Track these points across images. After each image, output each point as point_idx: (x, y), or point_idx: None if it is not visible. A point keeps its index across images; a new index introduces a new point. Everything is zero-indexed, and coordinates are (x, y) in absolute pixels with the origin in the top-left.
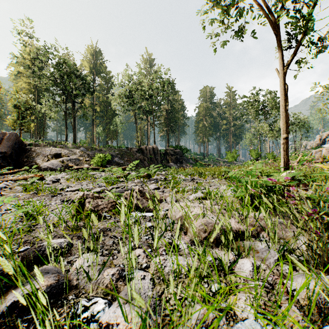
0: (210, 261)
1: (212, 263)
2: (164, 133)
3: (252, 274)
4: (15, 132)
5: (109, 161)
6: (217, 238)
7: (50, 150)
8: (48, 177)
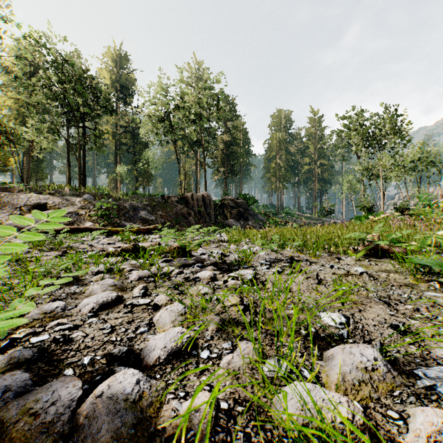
0: None
1: None
2: (220, 175)
3: None
4: None
5: (131, 217)
6: None
7: (27, 198)
8: None
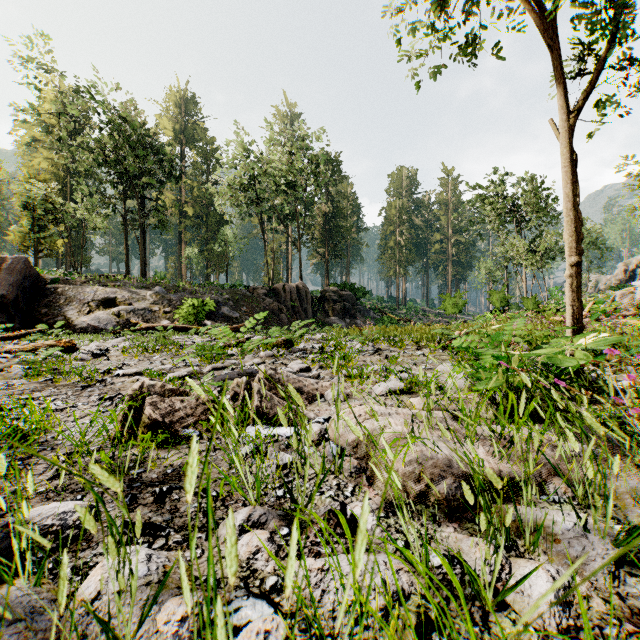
0: (440, 569)
1: (445, 576)
2: (319, 259)
3: (557, 614)
4: (23, 256)
5: (212, 314)
6: (449, 497)
7: (93, 291)
8: (86, 346)
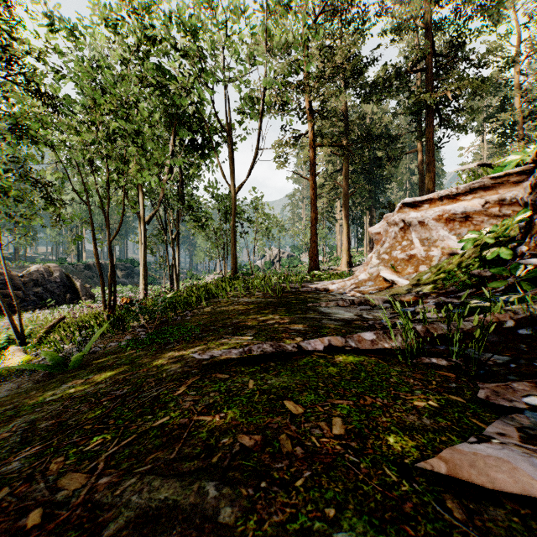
0: None
1: None
2: None
3: None
4: None
5: None
6: None
7: None
8: None
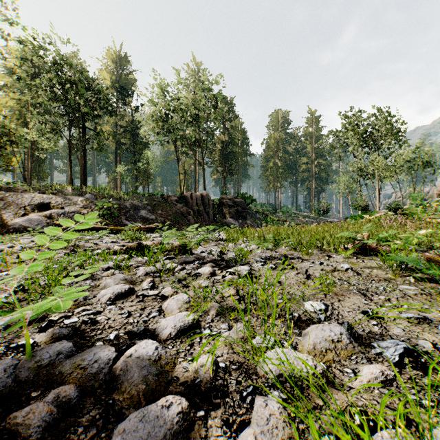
0: None
1: None
2: (218, 175)
3: None
4: None
5: (132, 216)
6: None
7: (31, 197)
8: None
